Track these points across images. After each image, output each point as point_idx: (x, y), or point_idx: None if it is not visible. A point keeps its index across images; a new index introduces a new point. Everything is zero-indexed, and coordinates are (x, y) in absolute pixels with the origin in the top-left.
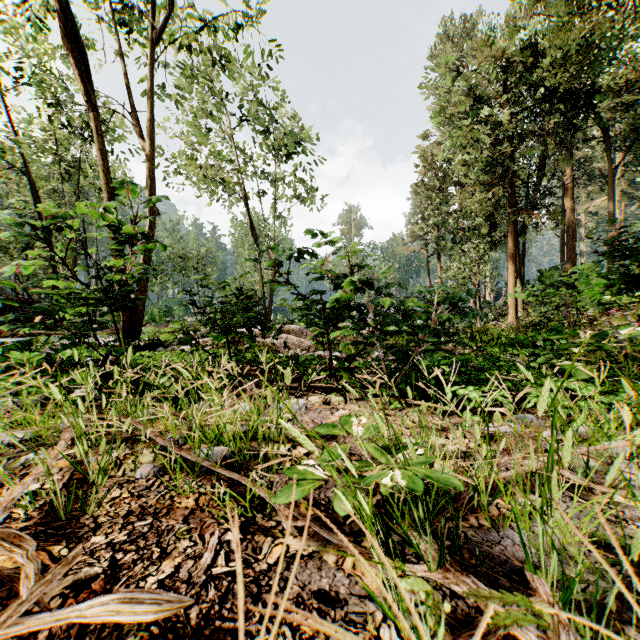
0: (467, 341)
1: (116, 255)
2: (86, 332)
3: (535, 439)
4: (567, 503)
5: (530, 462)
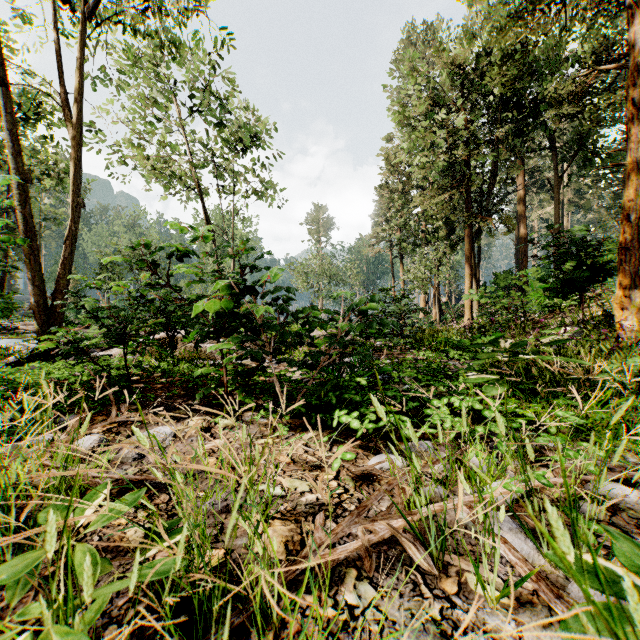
0: (415, 344)
1: (27, 250)
2: (15, 335)
3: (402, 487)
4: (403, 598)
5: (381, 526)
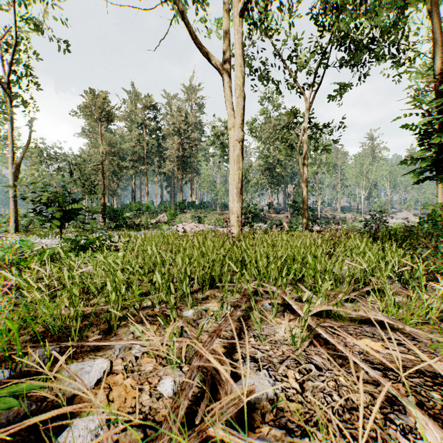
0: None
1: None
2: None
3: None
4: None
5: None
